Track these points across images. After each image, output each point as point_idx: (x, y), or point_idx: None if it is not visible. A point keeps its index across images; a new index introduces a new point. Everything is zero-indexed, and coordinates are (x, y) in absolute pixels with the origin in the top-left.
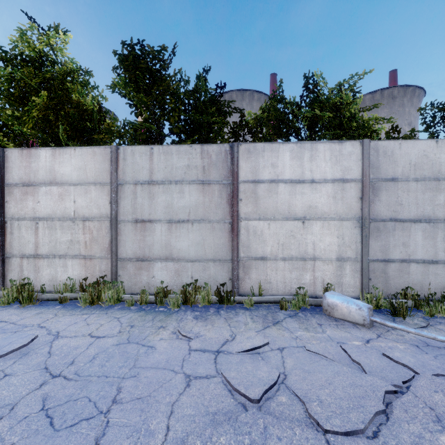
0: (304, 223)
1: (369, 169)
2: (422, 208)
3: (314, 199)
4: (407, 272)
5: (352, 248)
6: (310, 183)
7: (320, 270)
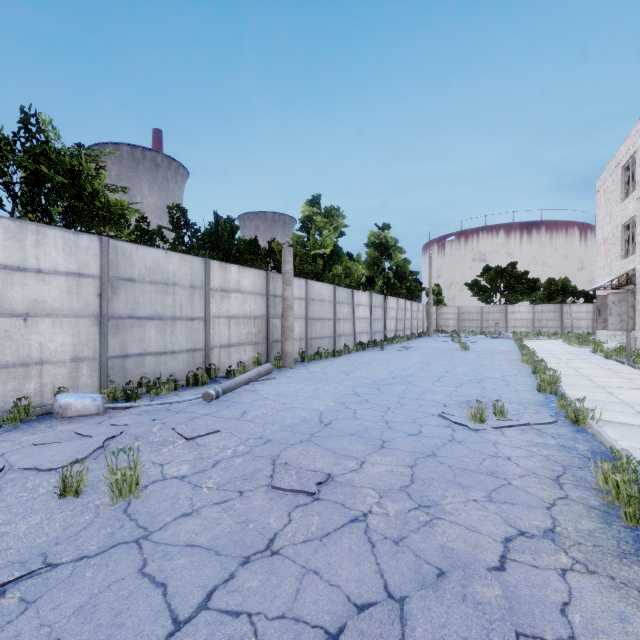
0: (28, 321)
1: (108, 267)
2: (155, 307)
3: (42, 293)
4: (144, 365)
5: (91, 347)
6: (36, 273)
7: (50, 375)
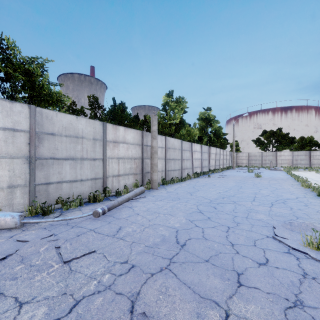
0: None
1: (35, 125)
2: (69, 152)
3: None
4: (61, 189)
5: (22, 178)
6: None
7: None
